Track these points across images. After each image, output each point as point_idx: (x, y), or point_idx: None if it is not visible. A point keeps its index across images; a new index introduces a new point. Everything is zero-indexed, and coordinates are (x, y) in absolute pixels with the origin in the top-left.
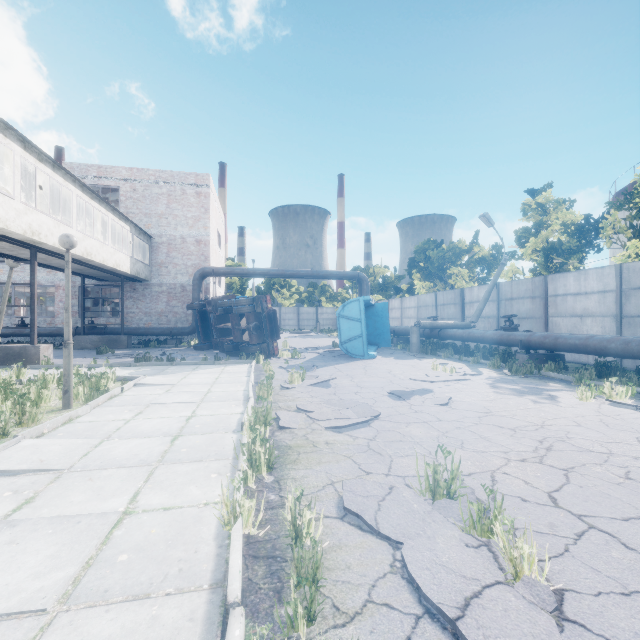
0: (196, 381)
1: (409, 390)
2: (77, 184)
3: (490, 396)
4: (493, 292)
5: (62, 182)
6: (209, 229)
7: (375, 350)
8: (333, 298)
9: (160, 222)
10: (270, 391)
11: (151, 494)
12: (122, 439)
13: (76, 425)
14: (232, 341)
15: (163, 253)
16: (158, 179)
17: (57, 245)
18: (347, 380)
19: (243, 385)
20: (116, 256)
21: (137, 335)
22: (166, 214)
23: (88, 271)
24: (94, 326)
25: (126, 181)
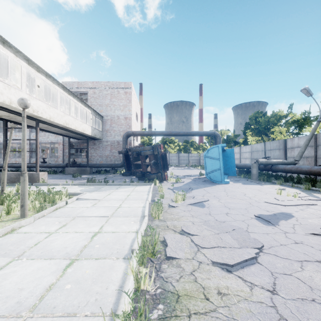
0: (115, 197)
1: (271, 213)
2: (60, 86)
3: None
4: (311, 140)
5: (51, 84)
6: (131, 111)
7: (227, 178)
8: (197, 148)
9: (107, 109)
10: (160, 211)
11: None
12: (28, 259)
13: (12, 236)
14: (141, 171)
15: (108, 125)
16: (106, 86)
17: (48, 118)
18: (216, 201)
19: (143, 202)
20: (83, 126)
21: (95, 167)
22: (110, 104)
23: (71, 134)
24: (75, 162)
25: (90, 88)
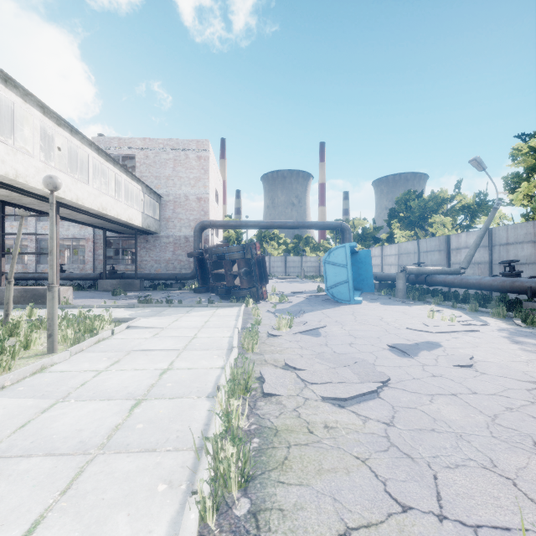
0: (186, 324)
1: (412, 343)
2: (93, 148)
3: (520, 355)
4: (484, 237)
5: (79, 145)
6: (208, 188)
7: (359, 295)
8: (316, 248)
9: (167, 183)
10: (255, 341)
11: (55, 528)
12: (78, 401)
13: (45, 376)
14: (225, 285)
15: (170, 209)
16: (166, 146)
17: (74, 200)
18: (337, 327)
19: (230, 330)
20: (129, 211)
21: (148, 279)
22: (172, 176)
23: (108, 225)
24: (114, 272)
25: (140, 150)
